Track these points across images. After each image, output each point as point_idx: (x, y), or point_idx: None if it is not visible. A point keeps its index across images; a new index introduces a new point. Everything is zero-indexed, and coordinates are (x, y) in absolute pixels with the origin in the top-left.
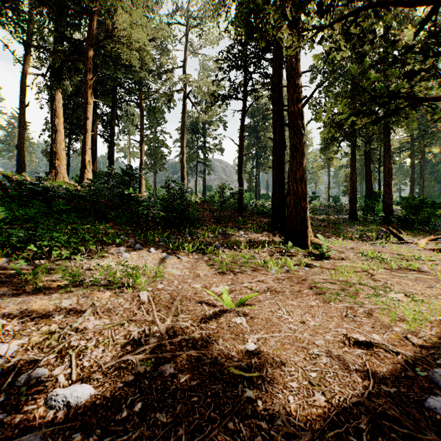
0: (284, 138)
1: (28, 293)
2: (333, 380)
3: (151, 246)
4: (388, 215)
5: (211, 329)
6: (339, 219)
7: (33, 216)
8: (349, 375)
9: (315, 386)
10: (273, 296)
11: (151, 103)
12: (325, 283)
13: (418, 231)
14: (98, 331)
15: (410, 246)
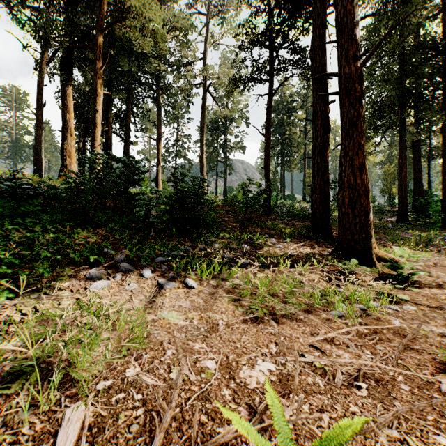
0: (328, 119)
1: None
2: None
3: (147, 264)
4: None
5: None
6: (385, 222)
7: None
8: None
9: None
10: (390, 415)
11: (168, 98)
12: None
13: None
14: None
15: None
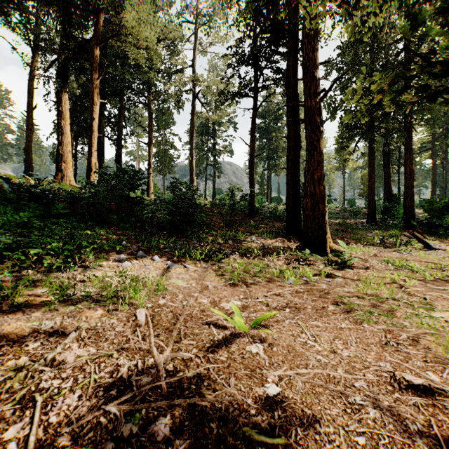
0: (299, 137)
1: (4, 311)
2: None
3: (156, 253)
4: (409, 219)
5: (221, 361)
6: (356, 223)
7: (26, 220)
8: (411, 443)
9: None
10: (293, 315)
11: (159, 104)
12: (352, 297)
13: (443, 236)
14: (79, 365)
15: (438, 253)
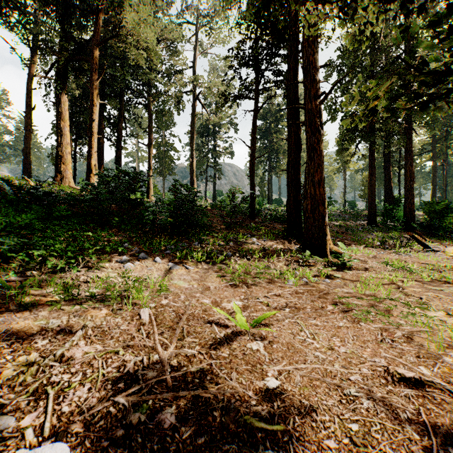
0: (299, 139)
1: (12, 311)
2: (382, 436)
3: (157, 255)
4: (409, 221)
5: (223, 357)
6: (357, 225)
7: (29, 222)
8: (401, 429)
9: (360, 447)
10: (293, 314)
11: (159, 105)
12: (350, 298)
13: (443, 238)
14: (87, 361)
15: (437, 254)
